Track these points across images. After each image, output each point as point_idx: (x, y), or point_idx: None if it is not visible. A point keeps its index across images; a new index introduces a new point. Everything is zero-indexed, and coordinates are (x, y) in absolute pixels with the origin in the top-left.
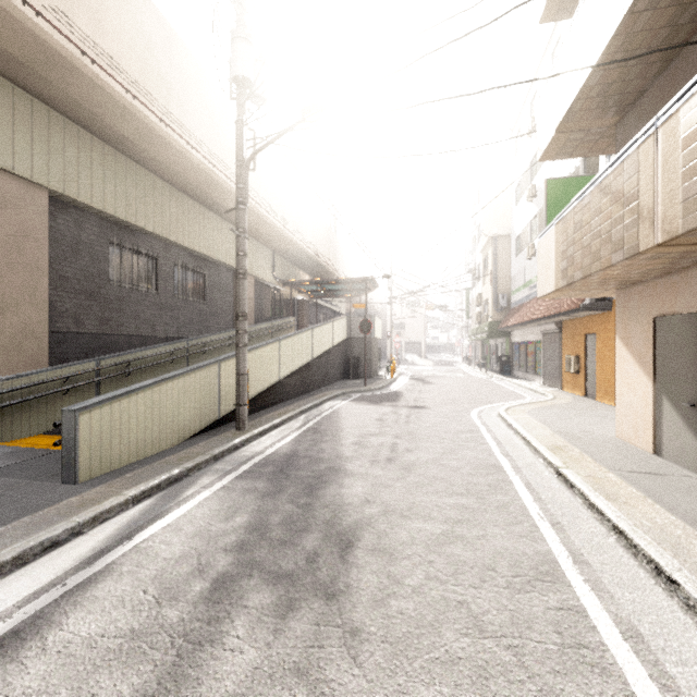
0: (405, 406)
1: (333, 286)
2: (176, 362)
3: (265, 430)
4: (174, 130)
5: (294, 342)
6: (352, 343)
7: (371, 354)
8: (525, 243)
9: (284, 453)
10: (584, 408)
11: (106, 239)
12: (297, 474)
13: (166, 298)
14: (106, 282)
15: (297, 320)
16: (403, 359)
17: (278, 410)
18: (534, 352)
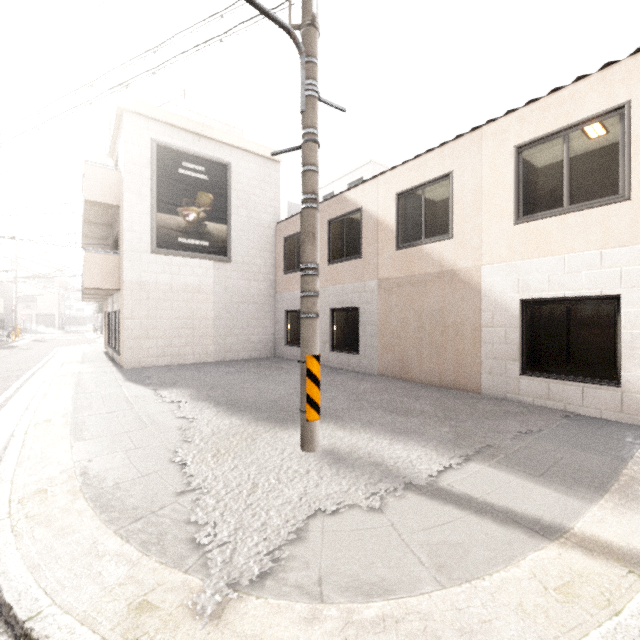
0: (18, 349)
1: None
2: None
3: None
4: None
5: None
6: None
7: None
8: None
9: None
10: None
11: None
12: None
13: None
14: None
15: None
16: (34, 330)
17: None
18: None
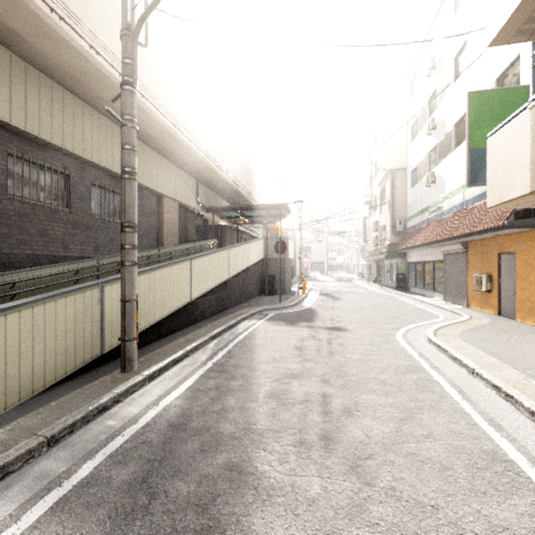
0: (323, 327)
1: (251, 213)
2: (83, 281)
3: (158, 370)
4: (72, 27)
5: (209, 261)
6: (268, 263)
7: (285, 272)
8: (423, 173)
9: (169, 420)
10: (515, 332)
11: (2, 149)
12: (171, 490)
13: (81, 217)
14: (2, 196)
15: (221, 243)
16: (309, 276)
17: (187, 334)
18: (432, 270)
